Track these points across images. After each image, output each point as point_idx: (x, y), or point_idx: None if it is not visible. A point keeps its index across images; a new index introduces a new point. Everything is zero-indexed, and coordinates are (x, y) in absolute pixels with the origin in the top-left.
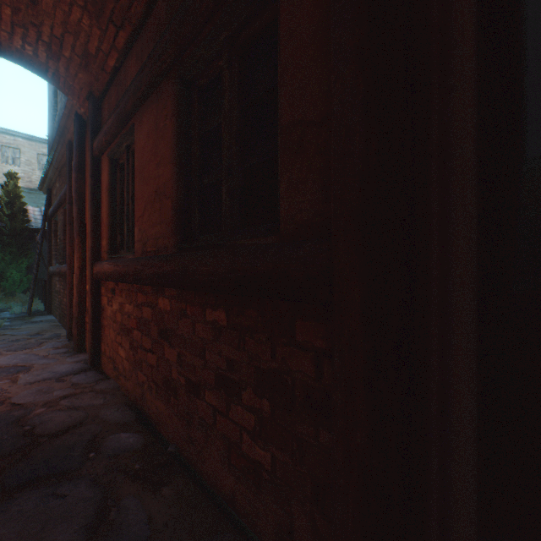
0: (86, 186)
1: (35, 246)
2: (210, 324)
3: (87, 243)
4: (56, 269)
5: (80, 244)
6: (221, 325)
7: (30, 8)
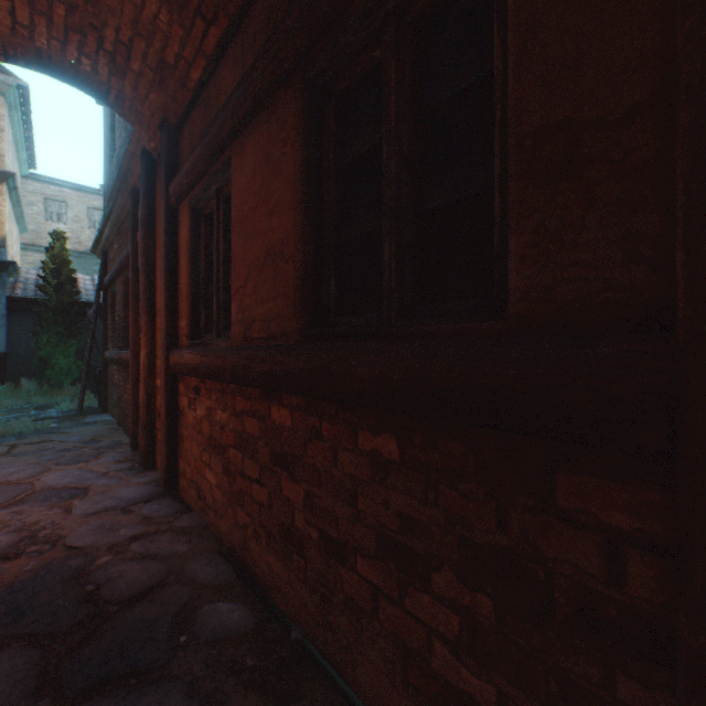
0: (156, 246)
1: (87, 324)
2: (365, 455)
3: (157, 323)
4: (114, 355)
5: (149, 324)
6: (387, 459)
7: (89, 4)
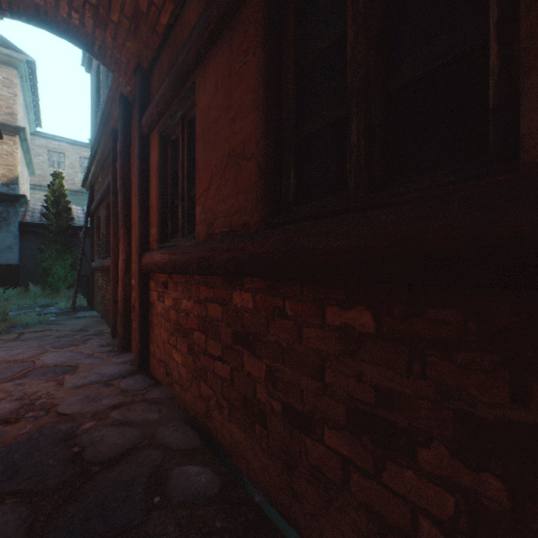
0: (131, 173)
1: (78, 243)
2: (333, 329)
3: (132, 234)
4: (98, 264)
5: (125, 235)
6: (360, 332)
7: None
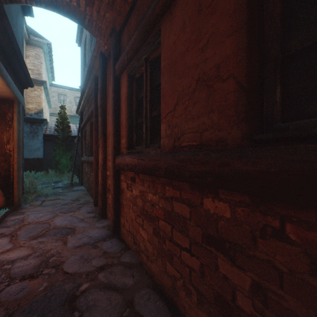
0: (106, 102)
1: (74, 145)
2: None
3: (107, 142)
4: (85, 159)
5: (103, 143)
6: None
7: None
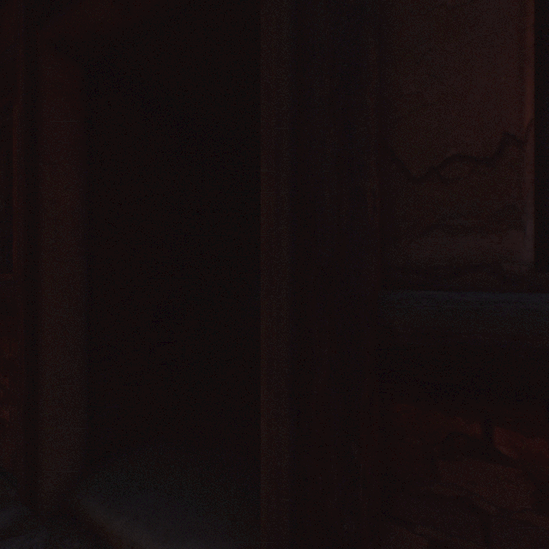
0: None
1: None
2: None
3: None
4: None
5: None
6: None
7: None
